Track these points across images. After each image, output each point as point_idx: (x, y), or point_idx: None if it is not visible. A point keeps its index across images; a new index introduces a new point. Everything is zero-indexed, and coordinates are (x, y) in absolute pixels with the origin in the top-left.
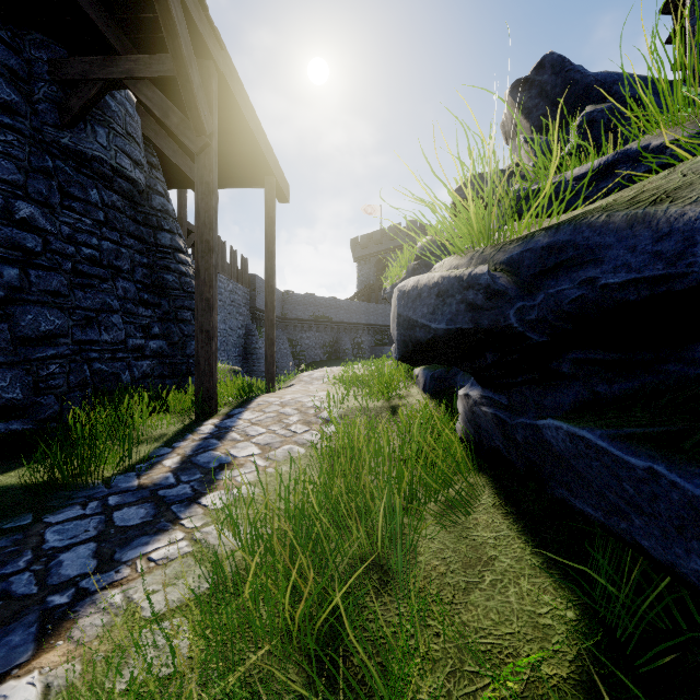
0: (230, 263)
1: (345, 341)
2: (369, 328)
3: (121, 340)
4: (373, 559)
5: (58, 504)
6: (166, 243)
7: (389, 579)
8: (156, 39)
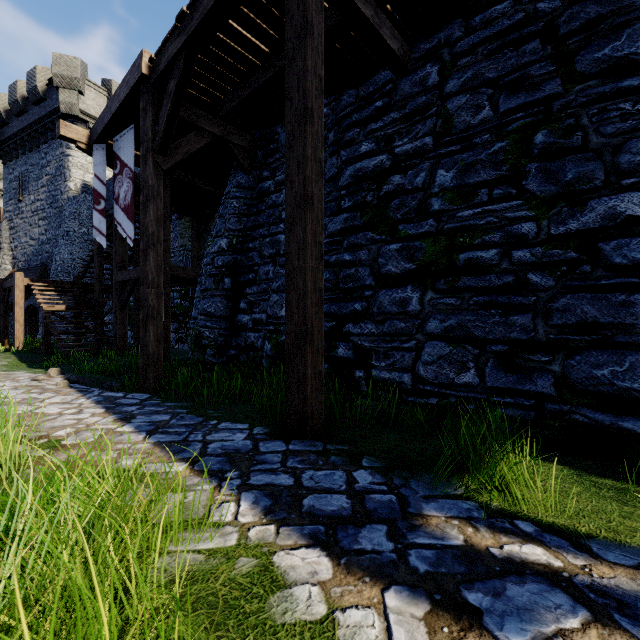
0: None
1: None
2: None
3: None
4: None
5: (394, 473)
6: None
7: None
8: None
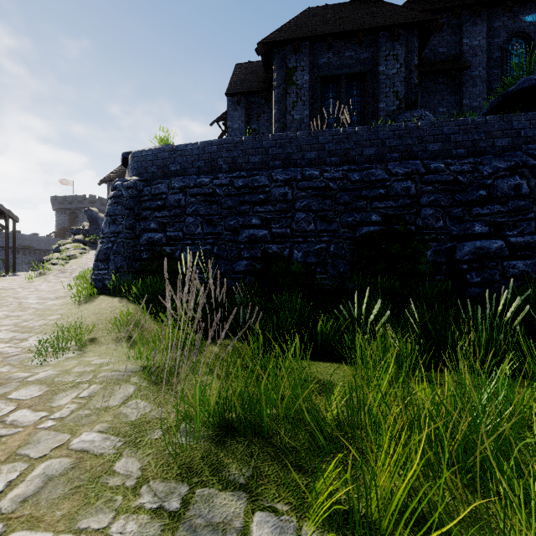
0: None
1: None
2: None
3: None
4: None
5: None
6: None
7: None
8: None
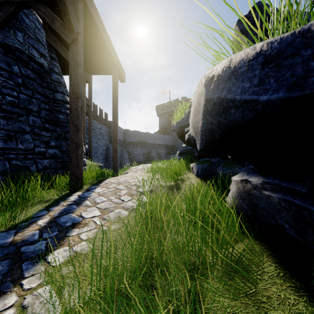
0: (99, 115)
1: (153, 152)
2: (164, 146)
3: (31, 148)
4: None
5: None
6: (59, 98)
7: None
8: None
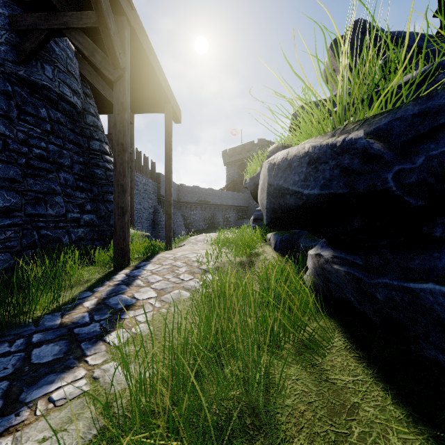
0: (143, 165)
1: (218, 217)
2: (234, 208)
3: (62, 214)
4: (245, 400)
5: None
6: (96, 148)
7: (261, 424)
8: (86, 1)
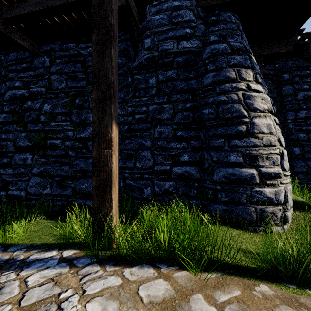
0: None
1: None
2: None
3: (150, 166)
4: None
5: None
6: (208, 82)
7: None
8: None
